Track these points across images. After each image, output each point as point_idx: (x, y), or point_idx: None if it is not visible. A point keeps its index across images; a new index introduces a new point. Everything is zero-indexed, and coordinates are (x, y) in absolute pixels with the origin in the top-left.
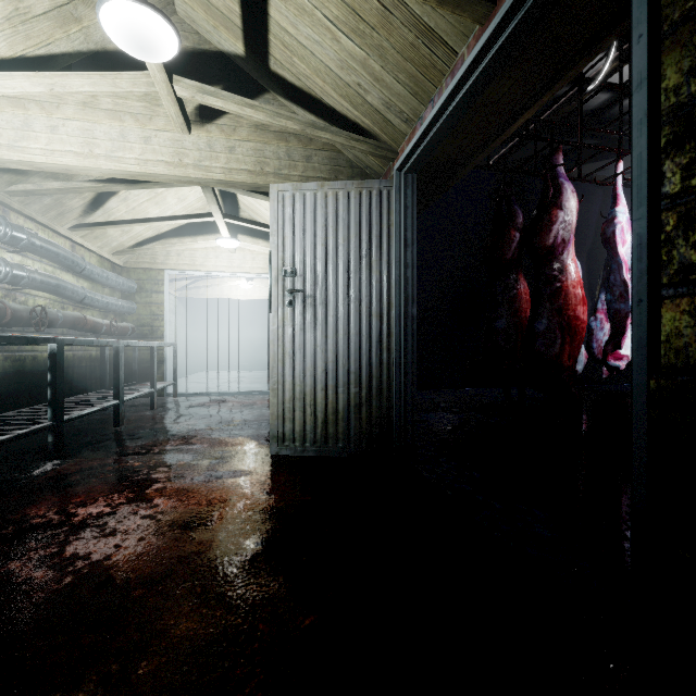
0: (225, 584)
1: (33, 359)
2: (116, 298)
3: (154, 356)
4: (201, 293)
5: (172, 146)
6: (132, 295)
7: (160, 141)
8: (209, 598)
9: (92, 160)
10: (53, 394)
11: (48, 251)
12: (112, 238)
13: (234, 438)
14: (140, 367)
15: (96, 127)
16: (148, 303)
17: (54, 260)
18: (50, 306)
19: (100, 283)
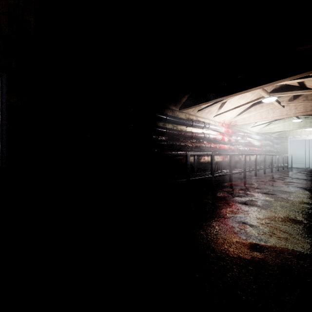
0: (310, 176)
1: (266, 157)
2: (277, 145)
3: (288, 157)
4: (297, 138)
5: (298, 124)
6: (279, 143)
7: (296, 124)
8: (308, 176)
9: (284, 129)
10: (278, 162)
11: (270, 140)
12: (277, 133)
13: (311, 172)
14: (281, 160)
15: (285, 124)
16: (283, 145)
17: (270, 141)
18: (268, 148)
19: (274, 142)
